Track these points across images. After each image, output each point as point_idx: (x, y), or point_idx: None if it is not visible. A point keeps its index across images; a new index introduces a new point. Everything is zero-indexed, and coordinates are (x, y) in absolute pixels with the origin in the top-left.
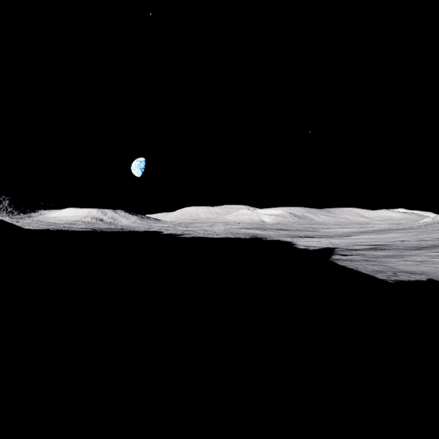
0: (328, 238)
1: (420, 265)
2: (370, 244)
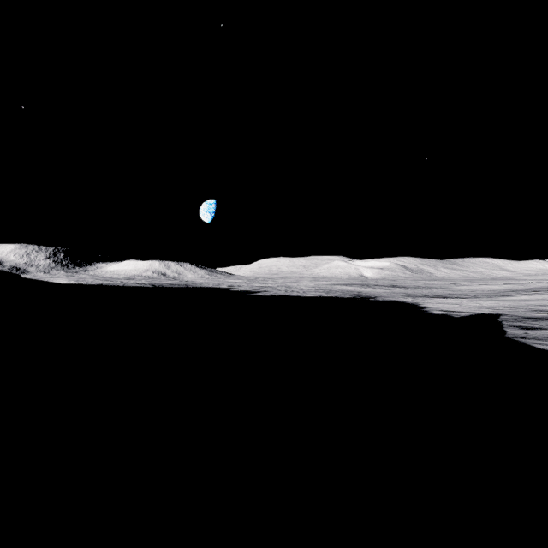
0: (473, 298)
1: None
2: None
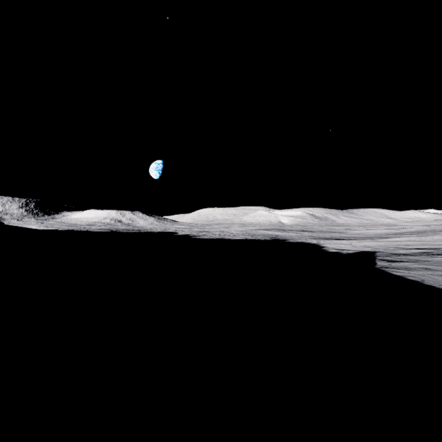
0: (360, 240)
1: None
2: (417, 248)
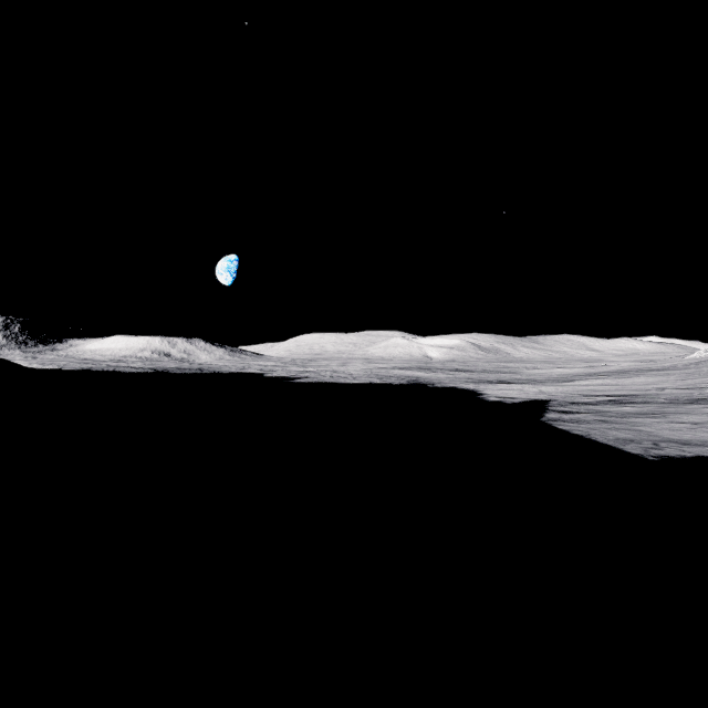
0: (537, 384)
1: (698, 429)
2: (606, 394)
